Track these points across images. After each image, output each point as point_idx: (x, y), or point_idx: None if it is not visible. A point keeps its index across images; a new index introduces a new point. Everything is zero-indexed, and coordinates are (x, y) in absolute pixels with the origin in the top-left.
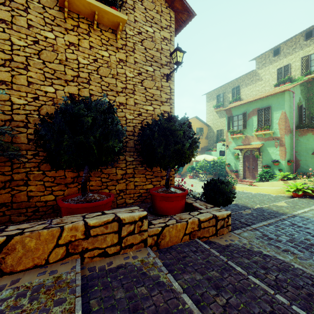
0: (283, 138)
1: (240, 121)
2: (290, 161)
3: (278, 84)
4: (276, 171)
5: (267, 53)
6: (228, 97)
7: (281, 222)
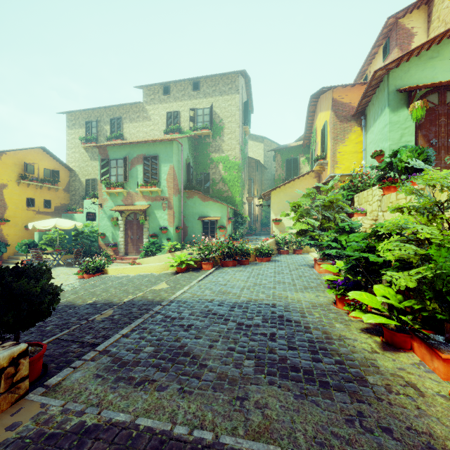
0: (172, 199)
1: (121, 169)
2: (178, 227)
3: (168, 131)
4: (165, 241)
5: (156, 86)
6: (105, 130)
7: (152, 318)
